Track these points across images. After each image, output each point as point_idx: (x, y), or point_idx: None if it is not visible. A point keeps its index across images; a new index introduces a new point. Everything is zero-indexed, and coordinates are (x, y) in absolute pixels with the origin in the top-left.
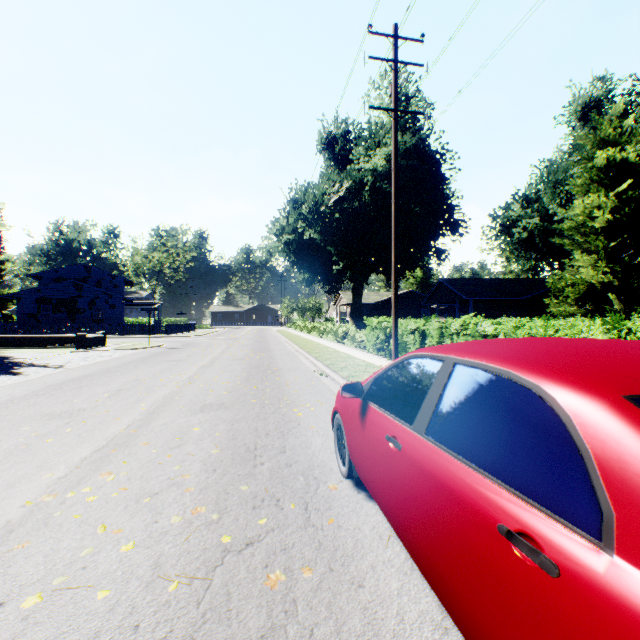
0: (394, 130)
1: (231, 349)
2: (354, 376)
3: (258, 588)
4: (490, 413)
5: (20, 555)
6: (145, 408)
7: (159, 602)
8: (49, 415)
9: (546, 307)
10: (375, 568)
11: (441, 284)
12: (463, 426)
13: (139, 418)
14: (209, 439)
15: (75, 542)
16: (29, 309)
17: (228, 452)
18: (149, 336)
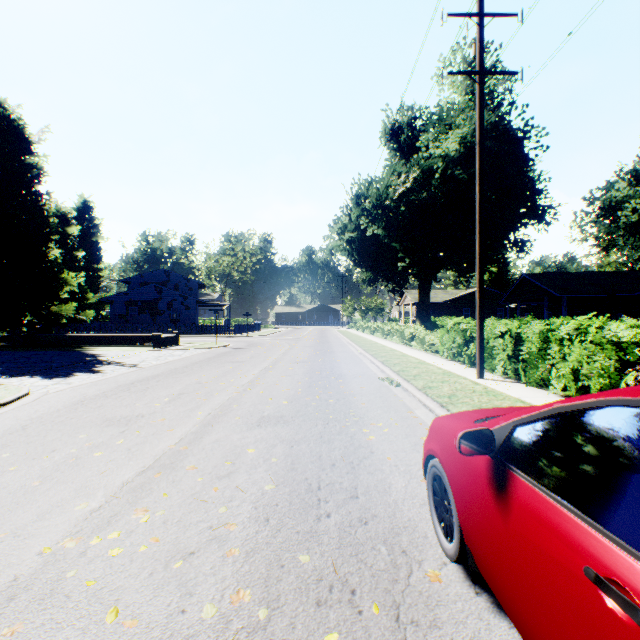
0: (478, 96)
1: (293, 350)
2: (431, 387)
3: None
4: None
5: None
6: (201, 417)
7: None
8: (108, 420)
9: None
10: None
11: (524, 279)
12: None
13: (192, 430)
14: (263, 467)
15: (74, 636)
16: (120, 311)
17: (285, 490)
18: (216, 336)
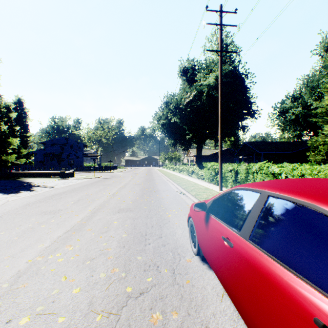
0: (220, 62)
1: (134, 179)
2: (198, 194)
3: (146, 323)
4: (299, 232)
5: (22, 291)
6: (90, 210)
7: (91, 327)
8: (44, 212)
9: (306, 157)
10: (215, 315)
11: (245, 145)
12: (278, 238)
13: (87, 215)
14: (121, 228)
15: (50, 285)
16: (40, 159)
17: (131, 236)
18: (94, 172)
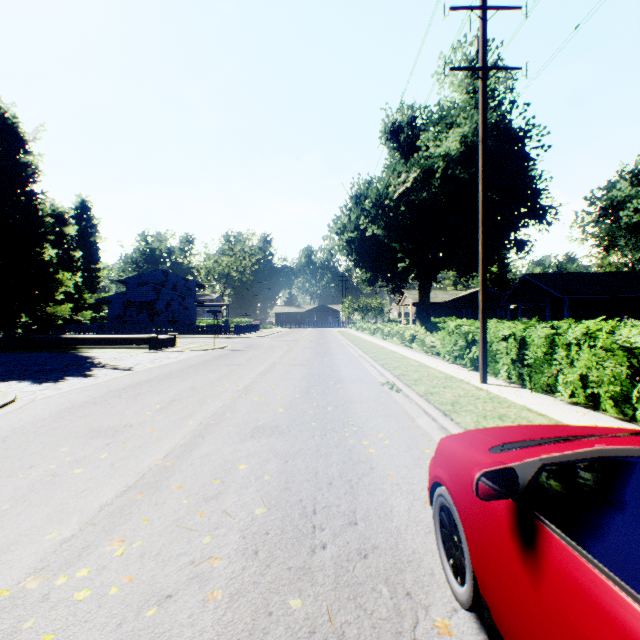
0: (481, 92)
1: (291, 352)
2: (433, 393)
3: None
4: None
5: None
6: (192, 427)
7: None
8: (94, 431)
9: None
10: None
11: (525, 280)
12: None
13: (182, 442)
14: (255, 486)
15: None
16: (117, 311)
17: (277, 515)
18: (214, 338)
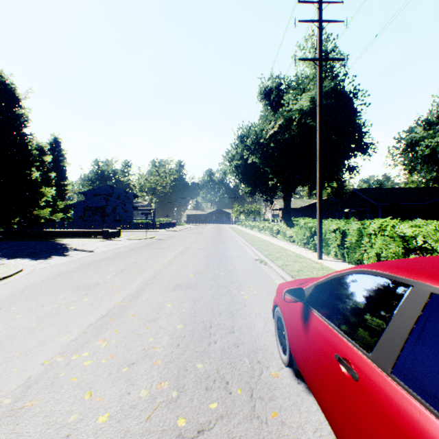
0: (318, 75)
1: (198, 241)
2: (287, 265)
3: None
4: None
5: (27, 413)
6: (136, 285)
7: None
8: (77, 287)
9: None
10: None
11: (353, 193)
12: None
13: (131, 293)
14: (177, 315)
15: (67, 406)
16: (80, 213)
17: (189, 328)
18: (146, 231)
